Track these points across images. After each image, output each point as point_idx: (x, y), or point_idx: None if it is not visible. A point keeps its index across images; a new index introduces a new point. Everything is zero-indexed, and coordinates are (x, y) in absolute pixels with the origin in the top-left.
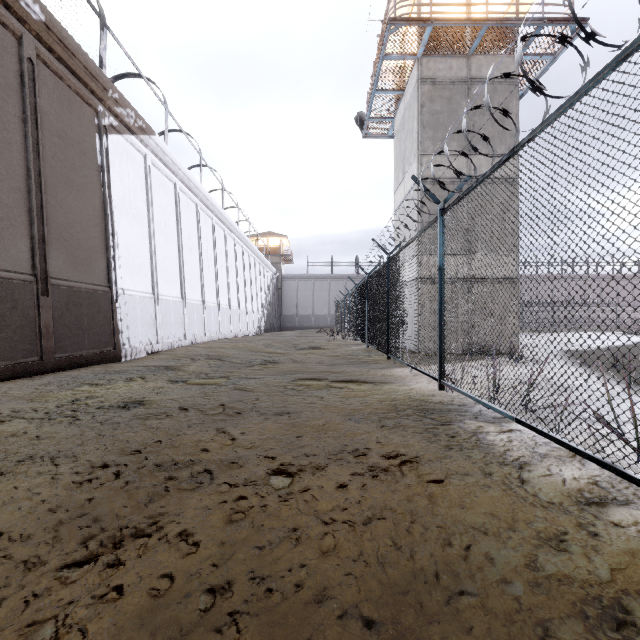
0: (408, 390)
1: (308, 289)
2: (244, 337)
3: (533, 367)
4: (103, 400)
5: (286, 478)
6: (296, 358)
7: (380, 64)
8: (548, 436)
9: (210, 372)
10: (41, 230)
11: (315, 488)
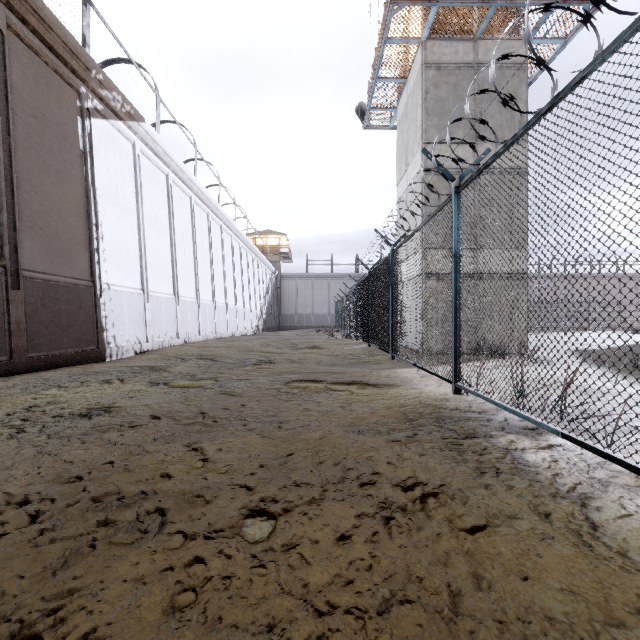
0: (417, 394)
1: (307, 288)
2: (241, 336)
3: (547, 367)
4: (65, 406)
5: (266, 523)
6: (293, 358)
7: (382, 49)
8: (614, 459)
9: (198, 373)
10: (12, 217)
11: (306, 542)
